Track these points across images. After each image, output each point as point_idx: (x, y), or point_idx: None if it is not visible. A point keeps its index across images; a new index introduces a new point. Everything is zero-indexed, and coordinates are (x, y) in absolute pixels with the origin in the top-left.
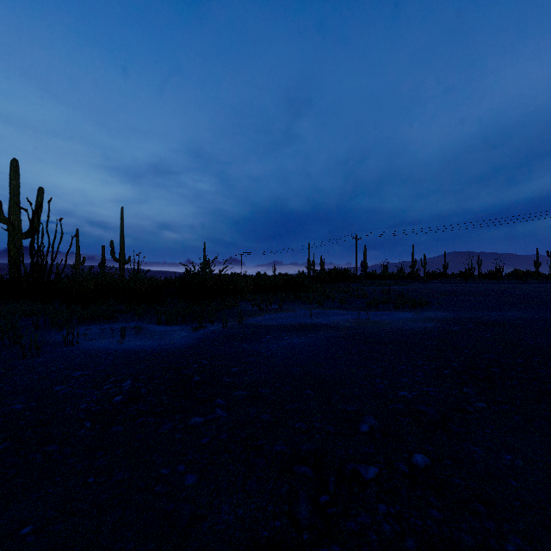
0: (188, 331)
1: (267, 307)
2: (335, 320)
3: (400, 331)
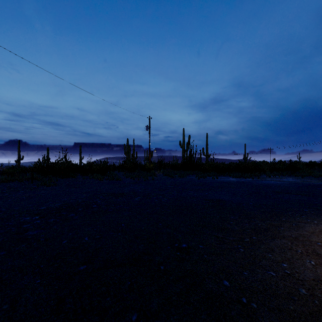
0: (242, 179)
1: (273, 177)
2: (296, 181)
3: (314, 183)
